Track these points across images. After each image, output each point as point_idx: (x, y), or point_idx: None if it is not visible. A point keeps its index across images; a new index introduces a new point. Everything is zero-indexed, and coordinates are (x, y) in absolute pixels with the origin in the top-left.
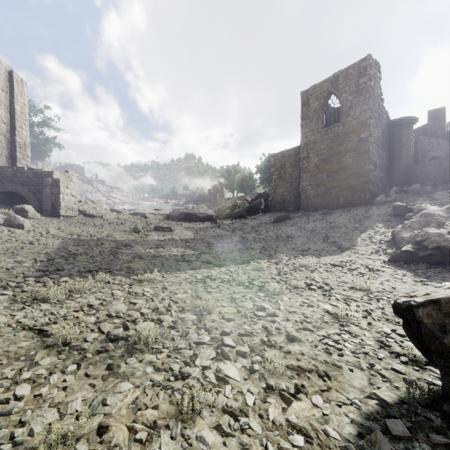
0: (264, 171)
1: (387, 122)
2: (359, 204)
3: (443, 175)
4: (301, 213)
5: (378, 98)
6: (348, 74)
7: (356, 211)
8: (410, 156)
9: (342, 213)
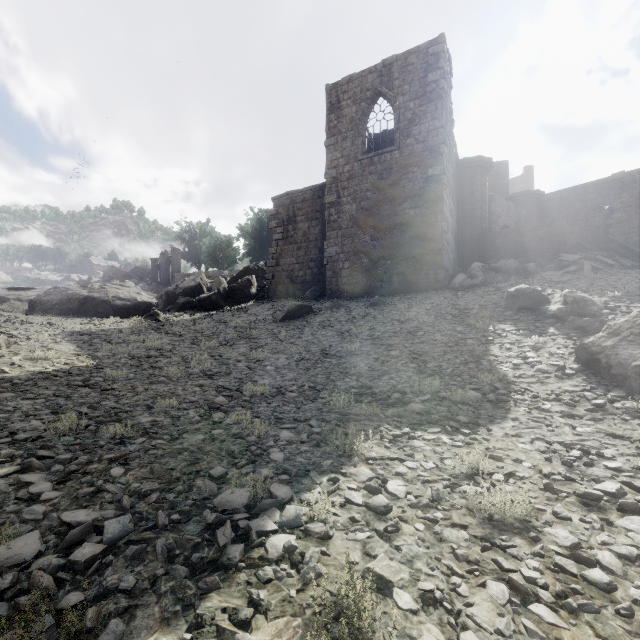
0: (251, 235)
1: (456, 162)
2: (427, 289)
3: (538, 248)
4: (328, 302)
5: (450, 116)
6: (408, 63)
7: (432, 301)
8: (486, 218)
9: (407, 303)
